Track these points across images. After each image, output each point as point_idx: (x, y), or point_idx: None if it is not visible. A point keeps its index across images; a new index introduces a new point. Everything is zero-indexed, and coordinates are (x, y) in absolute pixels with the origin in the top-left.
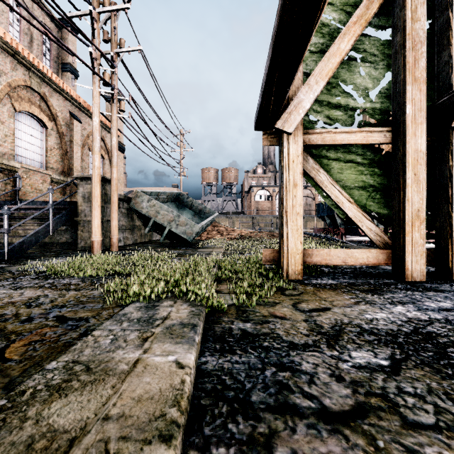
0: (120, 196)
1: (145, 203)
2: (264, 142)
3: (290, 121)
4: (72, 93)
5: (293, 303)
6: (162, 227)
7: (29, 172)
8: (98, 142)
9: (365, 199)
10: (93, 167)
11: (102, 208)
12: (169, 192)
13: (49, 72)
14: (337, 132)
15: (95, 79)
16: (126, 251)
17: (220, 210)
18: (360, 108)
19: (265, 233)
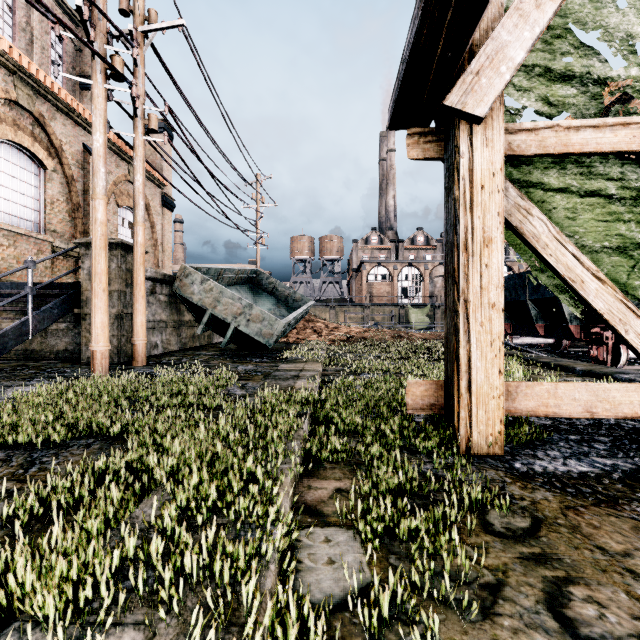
0: (156, 274)
1: (196, 286)
2: (412, 151)
3: (479, 91)
4: (87, 116)
5: (544, 591)
6: (224, 324)
7: (13, 237)
8: (102, 177)
9: (625, 274)
10: (94, 222)
11: (122, 294)
12: (239, 269)
13: (47, 80)
14: (572, 126)
15: (96, 66)
16: (154, 368)
17: (317, 296)
18: (615, 78)
19: (387, 331)
